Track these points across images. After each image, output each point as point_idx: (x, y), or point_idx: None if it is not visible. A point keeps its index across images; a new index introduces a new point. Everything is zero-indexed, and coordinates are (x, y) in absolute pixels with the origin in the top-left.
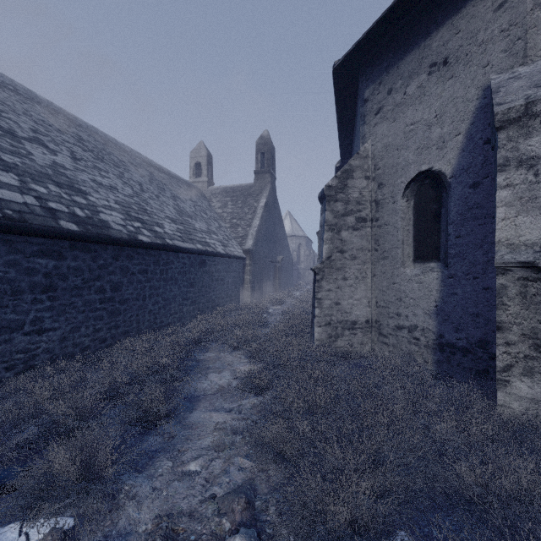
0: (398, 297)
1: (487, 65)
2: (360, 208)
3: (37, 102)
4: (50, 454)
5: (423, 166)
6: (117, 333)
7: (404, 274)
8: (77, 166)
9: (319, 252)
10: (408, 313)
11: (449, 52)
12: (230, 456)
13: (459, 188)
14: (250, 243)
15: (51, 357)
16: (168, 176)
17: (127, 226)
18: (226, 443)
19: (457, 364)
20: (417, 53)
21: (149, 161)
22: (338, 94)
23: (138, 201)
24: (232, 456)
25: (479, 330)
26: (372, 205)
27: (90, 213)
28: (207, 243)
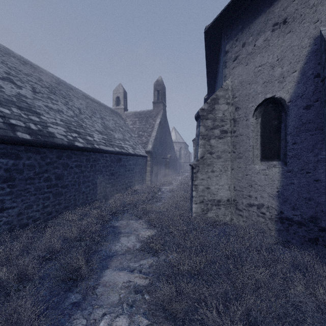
0: (250, 184)
1: (317, 21)
2: (223, 124)
3: (13, 56)
4: None
5: (268, 95)
6: (60, 208)
7: (254, 168)
8: (35, 96)
9: (195, 153)
10: (257, 195)
11: (287, 15)
12: (131, 313)
13: (295, 109)
14: (150, 146)
15: (10, 227)
16: (99, 104)
17: (67, 136)
18: (129, 301)
19: (294, 233)
20: (263, 17)
21: (86, 95)
22: (207, 49)
23: (77, 120)
24: (133, 314)
25: (311, 209)
26: (231, 122)
27: (41, 127)
28: (122, 147)
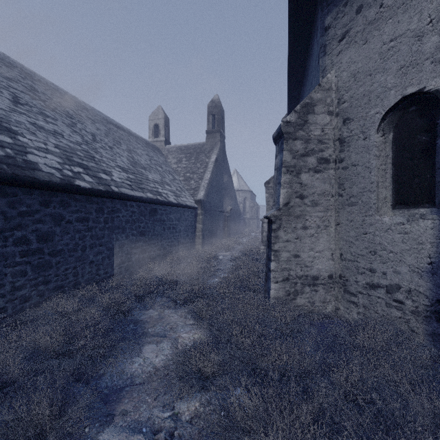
0: (371, 249)
1: None
2: (322, 147)
3: None
4: None
5: (410, 89)
6: (47, 289)
7: (380, 222)
8: (16, 108)
9: (274, 198)
10: (386, 269)
11: None
12: None
13: None
14: (202, 194)
15: None
16: (127, 133)
17: (63, 170)
18: None
19: None
20: None
21: (109, 119)
22: (292, 31)
23: (86, 149)
24: None
25: None
26: (335, 145)
27: (14, 152)
28: (159, 193)
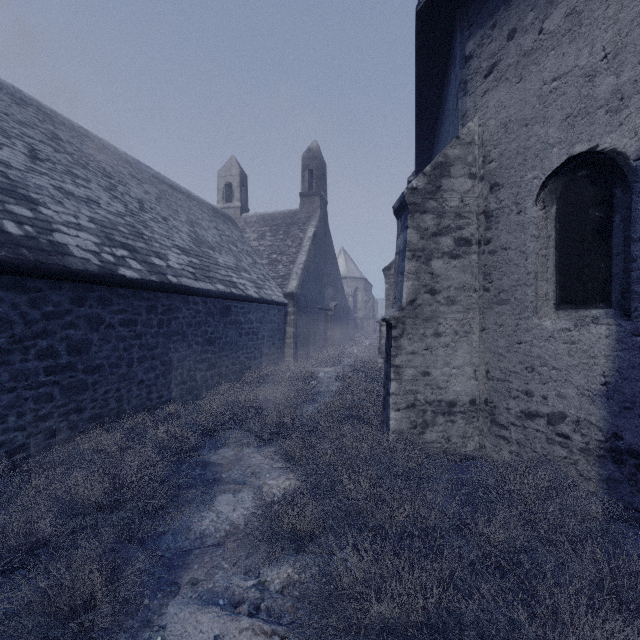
0: (528, 364)
1: None
2: (461, 223)
3: None
4: None
5: (579, 147)
6: (81, 419)
7: (539, 327)
8: (34, 166)
9: (395, 293)
10: (548, 392)
11: None
12: None
13: None
14: (294, 284)
15: None
16: (187, 197)
17: (102, 253)
18: None
19: None
20: None
21: (162, 177)
22: (421, 59)
23: (131, 222)
24: None
25: None
26: (479, 220)
27: (35, 231)
28: (233, 284)
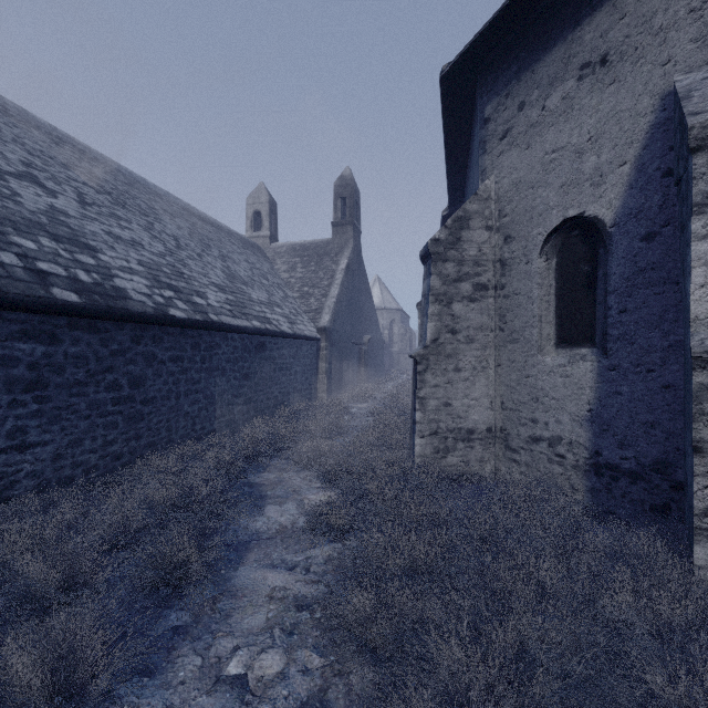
0: (534, 396)
1: (667, 62)
2: (479, 270)
3: (35, 127)
4: (7, 653)
5: (571, 211)
6: (139, 446)
7: (542, 364)
8: (86, 212)
9: (421, 332)
10: (549, 419)
11: (609, 47)
12: (291, 646)
13: (625, 241)
14: (326, 318)
15: (38, 483)
16: (216, 228)
17: (153, 295)
18: (286, 623)
19: (622, 495)
20: (561, 50)
21: (190, 208)
22: (447, 113)
23: (171, 262)
24: (294, 648)
25: (656, 446)
26: (495, 267)
27: (100, 278)
28: (267, 320)
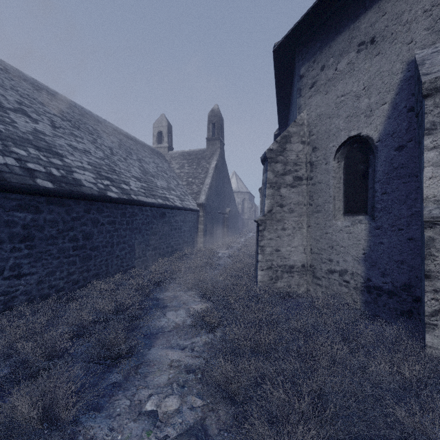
0: (330, 245)
1: (411, 42)
2: (297, 168)
3: (24, 80)
4: (14, 396)
5: (353, 132)
6: (89, 276)
7: (335, 225)
8: (55, 132)
9: (261, 206)
10: (339, 259)
11: (376, 32)
12: (183, 394)
13: (385, 150)
14: (203, 197)
15: (28, 298)
16: (135, 142)
17: (97, 183)
18: (180, 381)
19: (383, 305)
20: (347, 34)
21: (119, 129)
22: (277, 71)
23: (108, 163)
24: (185, 395)
25: (404, 275)
26: (307, 166)
27: (65, 173)
28: (167, 198)
